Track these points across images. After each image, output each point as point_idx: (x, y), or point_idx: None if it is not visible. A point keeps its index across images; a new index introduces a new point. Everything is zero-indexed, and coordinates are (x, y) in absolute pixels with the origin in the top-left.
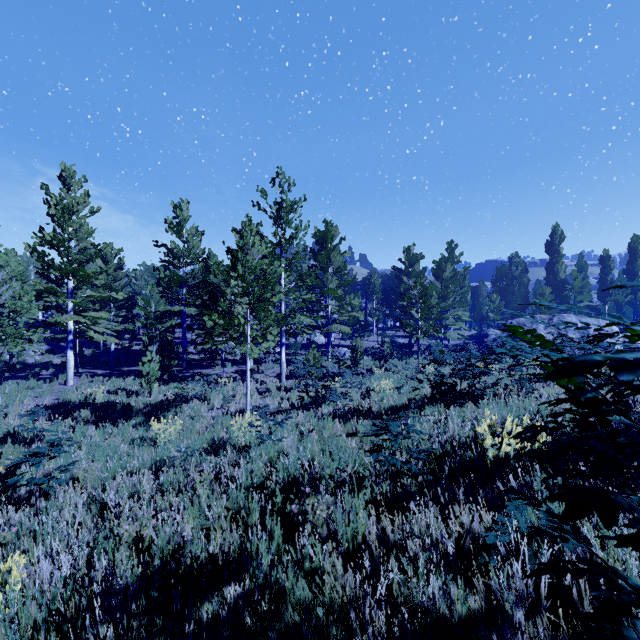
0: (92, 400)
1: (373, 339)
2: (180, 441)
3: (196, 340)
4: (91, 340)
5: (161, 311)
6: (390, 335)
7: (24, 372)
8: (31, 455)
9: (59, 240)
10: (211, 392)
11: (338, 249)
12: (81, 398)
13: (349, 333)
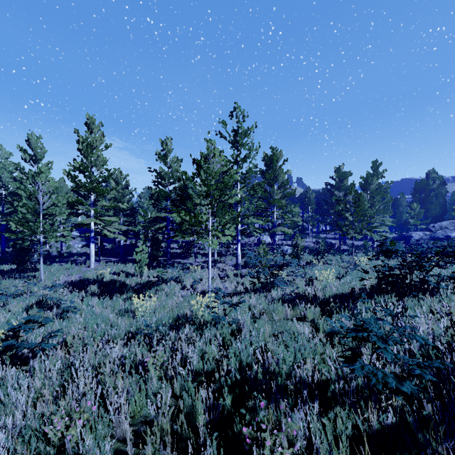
0: (101, 278)
1: (308, 240)
2: (153, 315)
3: (179, 239)
4: (106, 237)
5: (152, 217)
6: (322, 237)
7: (68, 258)
8: (26, 322)
9: (84, 167)
10: (184, 276)
11: (282, 168)
12: (95, 277)
13: (289, 235)
